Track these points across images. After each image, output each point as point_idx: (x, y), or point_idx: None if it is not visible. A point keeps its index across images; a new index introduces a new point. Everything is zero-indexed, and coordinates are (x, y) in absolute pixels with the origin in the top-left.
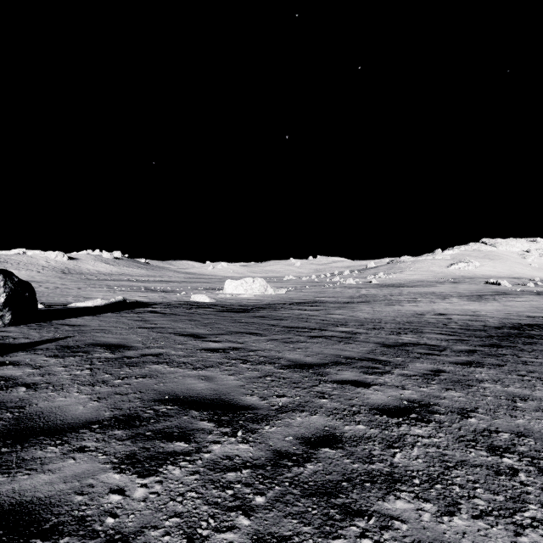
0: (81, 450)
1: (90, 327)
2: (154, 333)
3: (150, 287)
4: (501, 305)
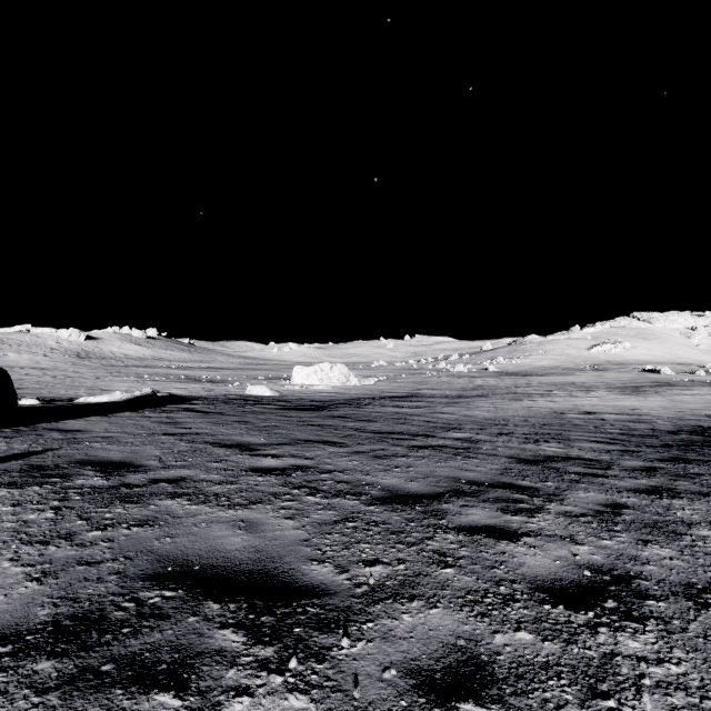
0: None
1: (90, 434)
2: (183, 443)
3: (193, 375)
4: (667, 399)
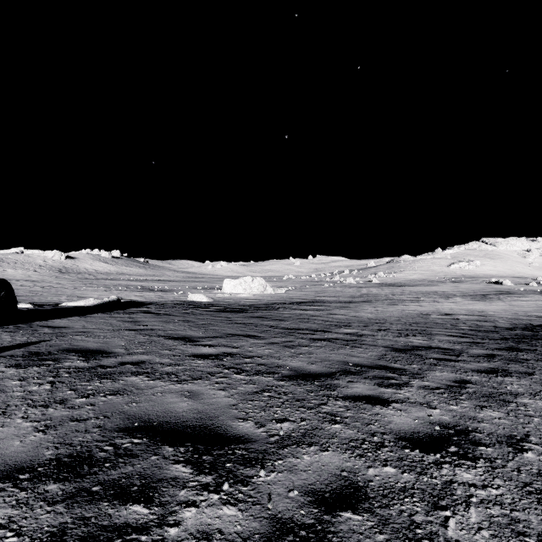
0: None
1: (72, 330)
2: (142, 336)
3: (147, 286)
4: (507, 304)
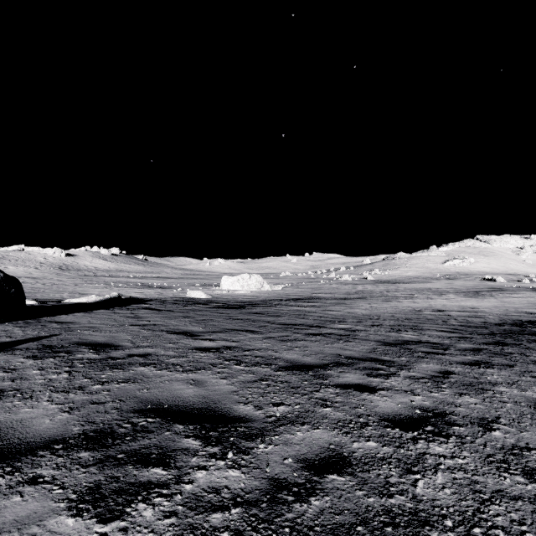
0: (32, 482)
1: (79, 325)
2: (145, 331)
3: (147, 283)
4: (499, 301)
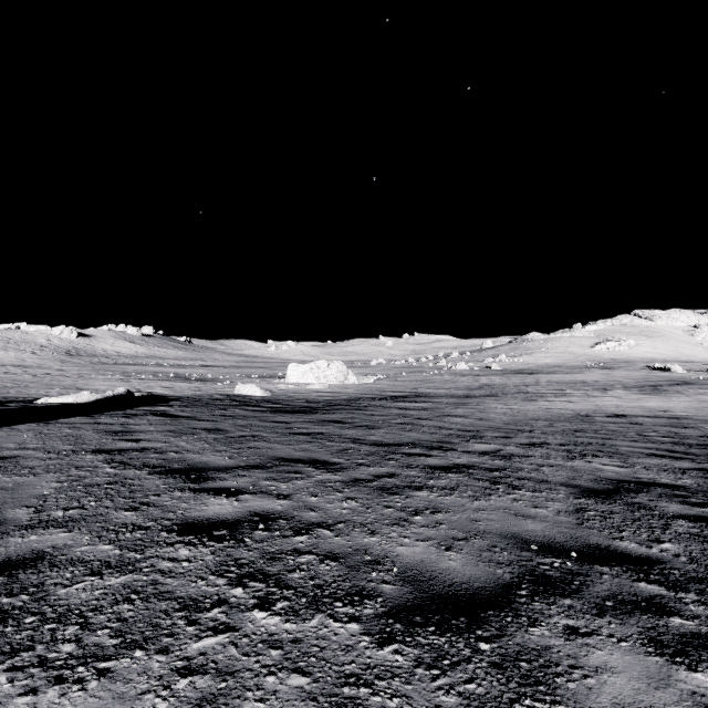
0: None
1: None
2: (108, 468)
3: (184, 373)
4: (694, 399)
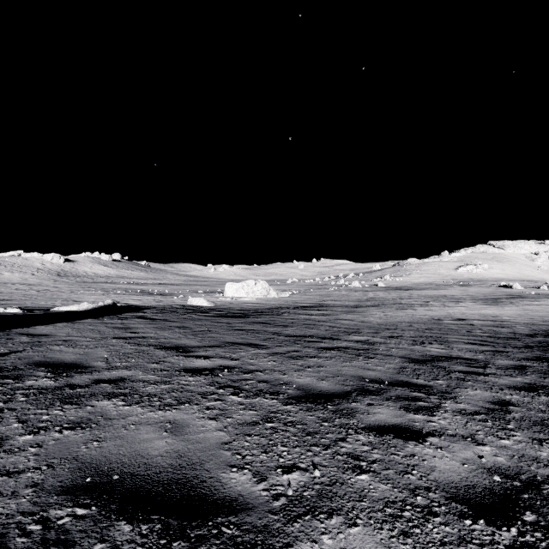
0: None
1: (53, 338)
2: (130, 346)
3: (147, 290)
4: (521, 309)
